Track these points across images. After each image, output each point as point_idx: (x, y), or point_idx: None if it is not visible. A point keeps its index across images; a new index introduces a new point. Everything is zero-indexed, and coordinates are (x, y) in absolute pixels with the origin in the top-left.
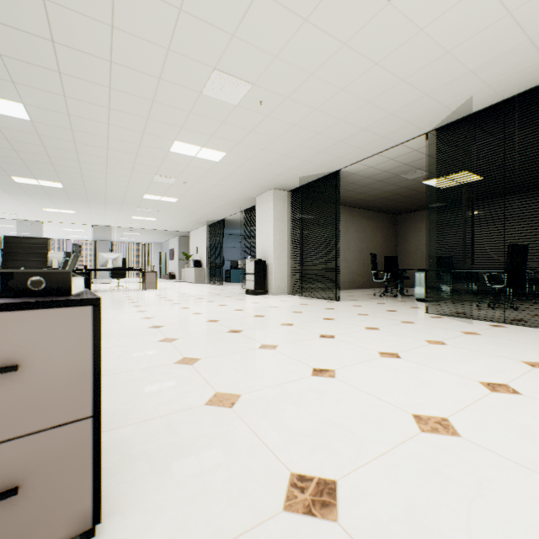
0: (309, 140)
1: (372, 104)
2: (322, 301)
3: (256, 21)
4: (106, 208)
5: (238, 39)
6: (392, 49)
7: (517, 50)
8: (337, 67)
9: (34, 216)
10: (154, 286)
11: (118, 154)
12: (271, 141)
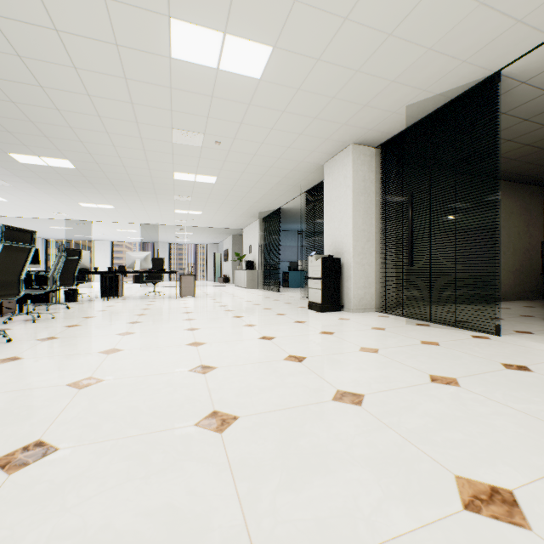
0: None
1: None
2: (460, 335)
3: None
4: (141, 199)
5: None
6: None
7: None
8: None
9: (78, 214)
10: (192, 293)
11: (98, 82)
12: None
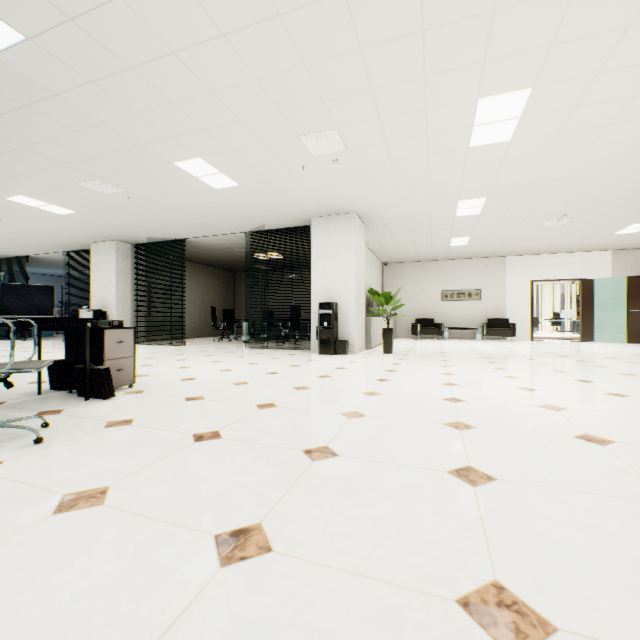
0: (163, 220)
1: (210, 215)
2: (170, 347)
3: (140, 174)
4: None
5: (125, 175)
6: (220, 201)
7: (278, 215)
8: (188, 198)
9: None
10: None
11: None
12: (129, 214)
